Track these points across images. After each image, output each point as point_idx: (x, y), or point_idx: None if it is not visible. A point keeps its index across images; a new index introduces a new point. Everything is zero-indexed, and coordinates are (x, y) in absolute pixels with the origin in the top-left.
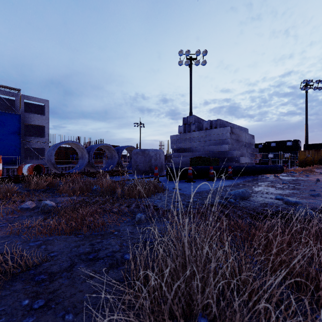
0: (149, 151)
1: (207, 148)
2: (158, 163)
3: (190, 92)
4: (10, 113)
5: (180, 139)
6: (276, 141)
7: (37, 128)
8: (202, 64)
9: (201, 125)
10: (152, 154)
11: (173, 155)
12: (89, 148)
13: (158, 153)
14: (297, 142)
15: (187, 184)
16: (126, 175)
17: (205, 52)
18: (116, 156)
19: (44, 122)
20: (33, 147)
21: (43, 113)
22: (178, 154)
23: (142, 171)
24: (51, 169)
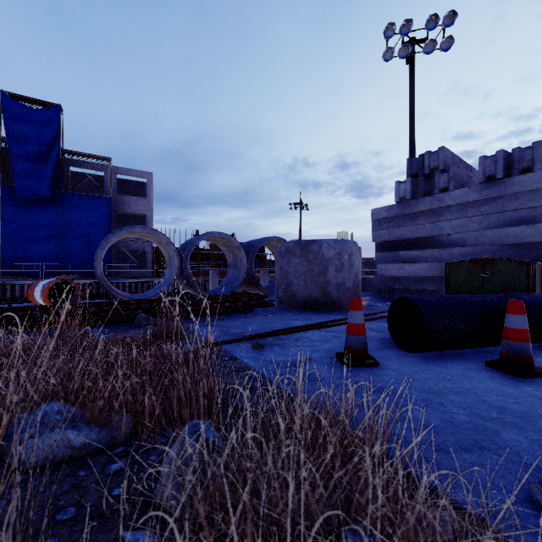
0: (320, 246)
1: (490, 235)
2: (347, 279)
3: (412, 118)
4: (97, 197)
5: (399, 217)
6: None
7: (138, 218)
8: (442, 48)
9: (464, 174)
10: (328, 253)
11: (379, 257)
12: (185, 244)
13: (345, 251)
14: None
15: (541, 400)
16: (260, 309)
17: (450, 17)
18: (244, 261)
19: (145, 208)
20: (130, 249)
21: (145, 196)
22: (394, 255)
23: (302, 301)
24: (153, 285)
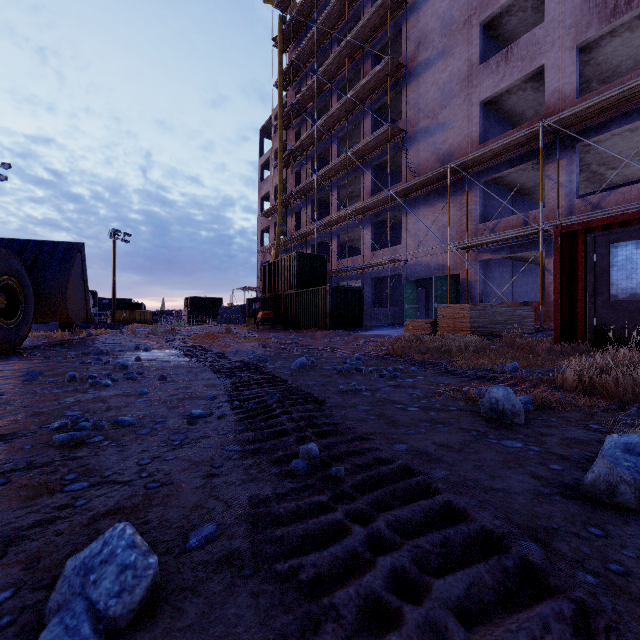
0: None
1: None
2: None
3: None
4: None
5: None
6: None
7: None
8: None
9: None
10: None
11: None
12: None
13: None
14: (96, 295)
15: None
16: None
17: (6, 164)
18: None
19: None
20: None
21: None
22: None
23: None
24: None
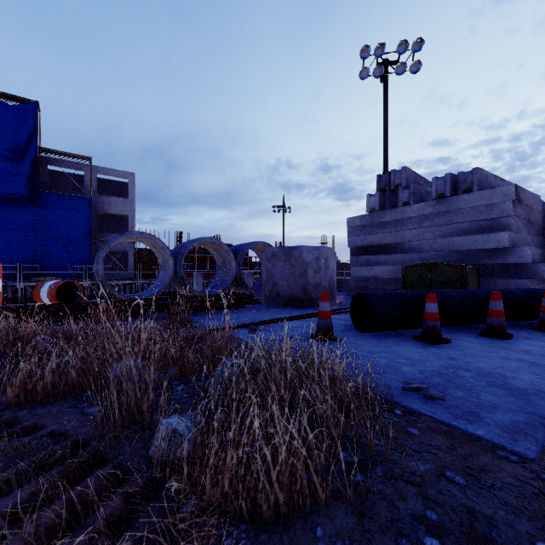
0: (301, 251)
1: (441, 243)
2: (323, 280)
3: (385, 133)
4: (77, 197)
5: (370, 225)
6: None
7: (119, 219)
8: (411, 70)
9: (423, 190)
10: (308, 257)
11: (353, 260)
12: (178, 248)
13: (322, 256)
14: None
15: (435, 354)
16: (249, 306)
17: (418, 43)
18: (233, 264)
19: (127, 209)
20: (112, 250)
21: (126, 196)
22: (365, 259)
23: (285, 298)
24: (135, 287)
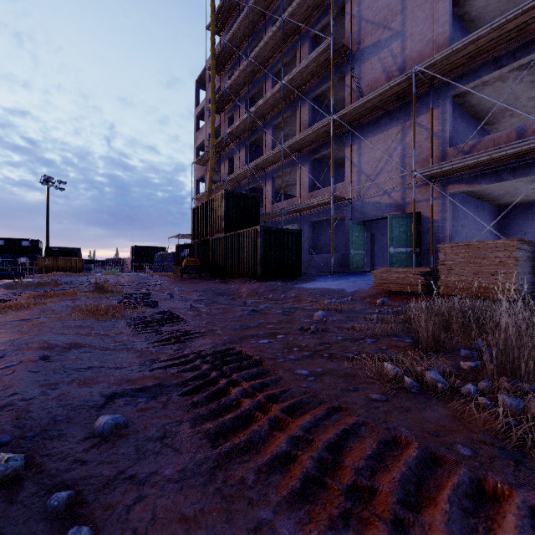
0: None
1: None
2: None
3: None
4: None
5: None
6: (6, 238)
7: None
8: None
9: None
10: None
11: None
12: None
13: None
14: (38, 243)
15: None
16: None
17: None
18: None
19: None
20: None
21: None
22: None
23: None
24: None
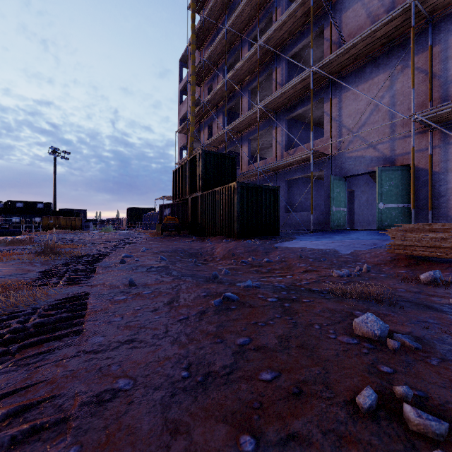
0: None
1: None
2: None
3: None
4: None
5: None
6: (25, 201)
7: None
8: None
9: None
10: None
11: None
12: None
13: None
14: (50, 205)
15: None
16: None
17: None
18: None
19: None
20: None
21: None
22: None
23: None
24: None
